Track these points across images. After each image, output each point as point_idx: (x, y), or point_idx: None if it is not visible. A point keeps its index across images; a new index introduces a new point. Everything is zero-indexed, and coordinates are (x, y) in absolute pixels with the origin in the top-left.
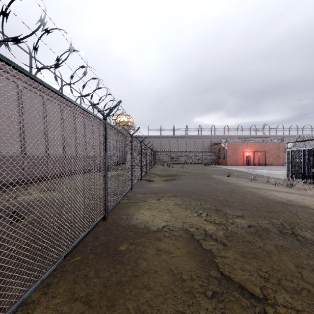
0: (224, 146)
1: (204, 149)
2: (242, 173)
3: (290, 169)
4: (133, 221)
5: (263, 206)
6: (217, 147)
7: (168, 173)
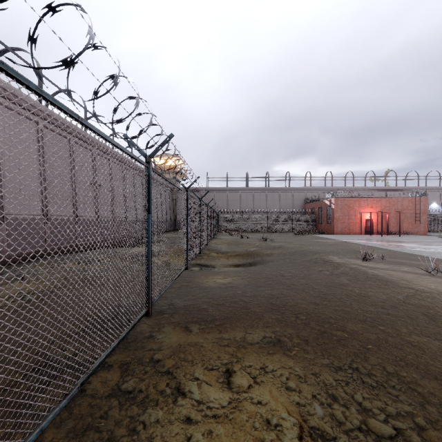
0: (330, 204)
1: (294, 209)
2: (380, 252)
3: None
4: None
5: None
6: (316, 206)
7: (240, 250)
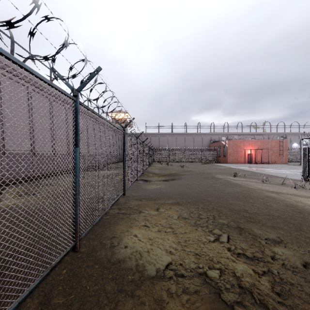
0: (225, 144)
1: (203, 147)
2: (247, 173)
3: (306, 168)
4: (119, 253)
5: (300, 221)
6: (217, 145)
7: (166, 172)
